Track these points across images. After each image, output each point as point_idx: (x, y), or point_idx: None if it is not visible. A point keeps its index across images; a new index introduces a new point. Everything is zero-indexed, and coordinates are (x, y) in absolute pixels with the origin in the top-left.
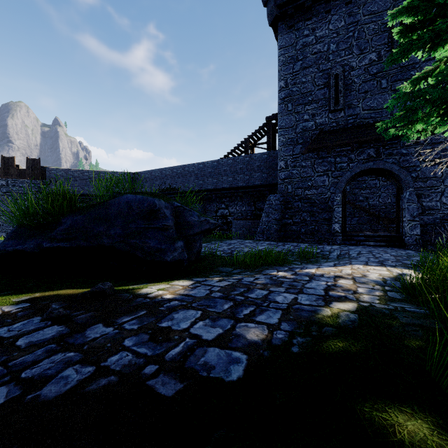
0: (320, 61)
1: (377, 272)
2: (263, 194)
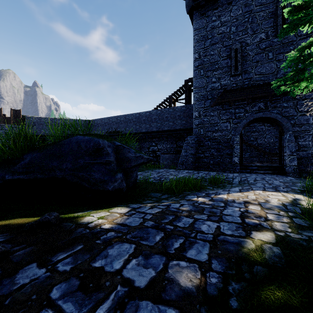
0: (224, 39)
1: (276, 197)
2: (182, 135)
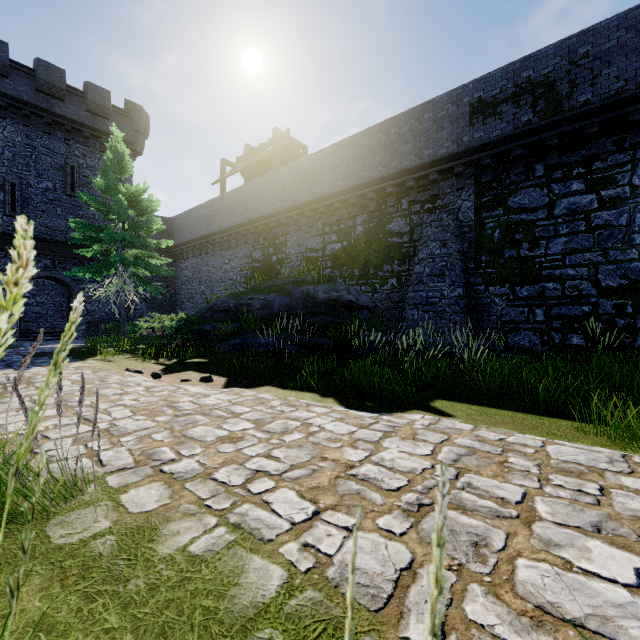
0: None
1: None
2: None
